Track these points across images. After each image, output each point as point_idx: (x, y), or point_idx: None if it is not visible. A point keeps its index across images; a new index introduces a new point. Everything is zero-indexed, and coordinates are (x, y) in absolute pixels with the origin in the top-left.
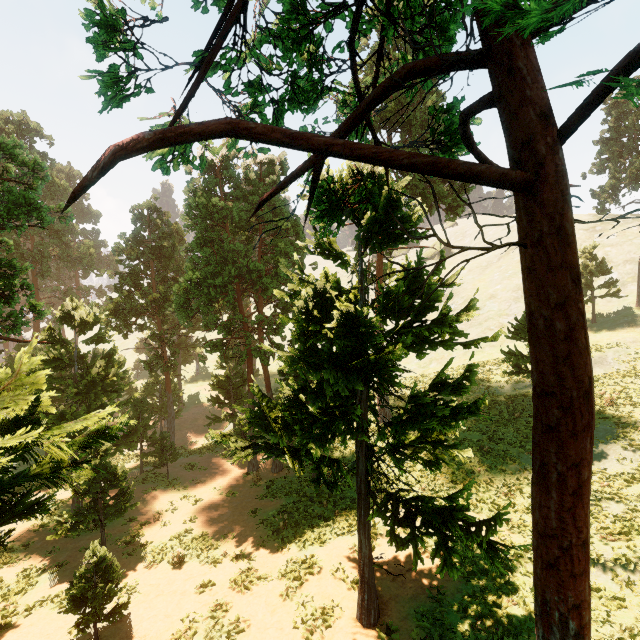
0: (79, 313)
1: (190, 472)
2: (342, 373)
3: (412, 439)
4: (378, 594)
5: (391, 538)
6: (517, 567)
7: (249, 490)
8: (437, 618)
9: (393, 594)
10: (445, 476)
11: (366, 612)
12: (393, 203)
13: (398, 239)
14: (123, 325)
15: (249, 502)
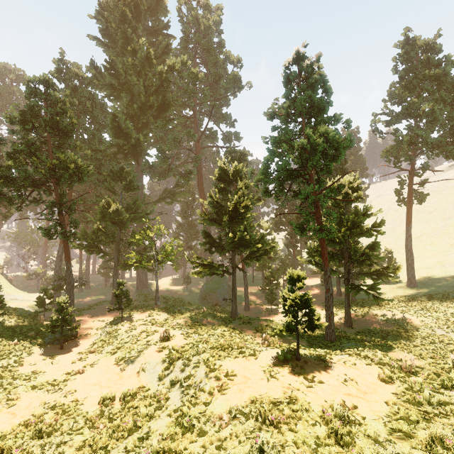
0: (264, 225)
1: (301, 290)
2: (332, 242)
3: (372, 272)
4: (356, 324)
5: (346, 291)
6: (421, 331)
7: (323, 299)
8: (372, 330)
9: (361, 325)
10: (420, 306)
11: (346, 322)
12: (355, 188)
13: (352, 202)
14: (277, 229)
15: (322, 301)
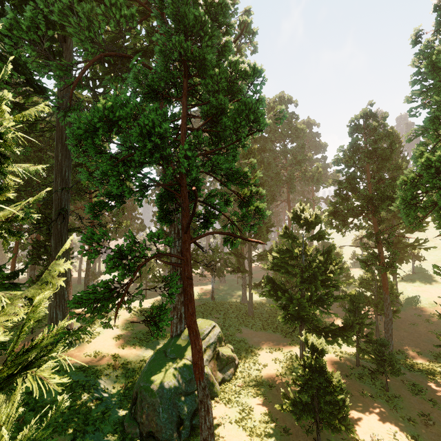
0: (304, 214)
1: (416, 398)
2: None
3: None
4: None
5: None
6: None
7: None
8: None
9: None
10: None
11: None
12: None
13: None
14: (341, 225)
15: None
